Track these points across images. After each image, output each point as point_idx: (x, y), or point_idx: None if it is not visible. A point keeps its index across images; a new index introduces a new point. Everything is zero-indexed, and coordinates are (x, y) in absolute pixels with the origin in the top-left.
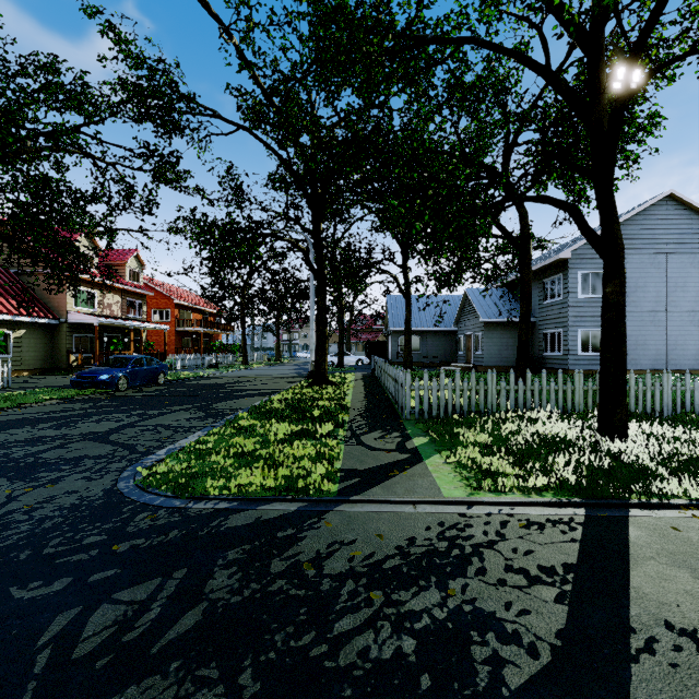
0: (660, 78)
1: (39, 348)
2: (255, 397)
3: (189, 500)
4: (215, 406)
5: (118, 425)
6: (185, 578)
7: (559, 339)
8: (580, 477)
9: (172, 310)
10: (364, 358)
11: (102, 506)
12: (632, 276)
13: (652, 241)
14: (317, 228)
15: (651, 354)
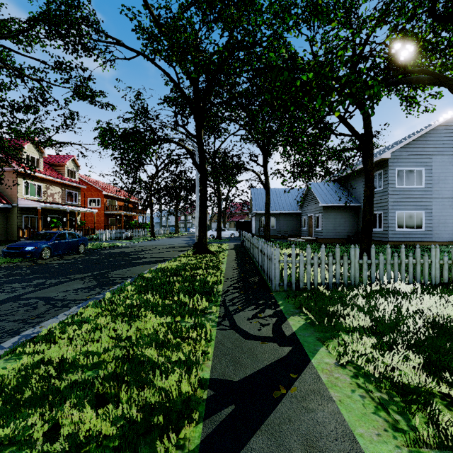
0: None
1: None
2: (148, 264)
3: None
4: (110, 275)
5: (5, 297)
6: None
7: (380, 218)
8: None
9: (101, 199)
10: (235, 232)
11: None
12: (436, 172)
13: (451, 146)
14: (199, 133)
15: (450, 230)
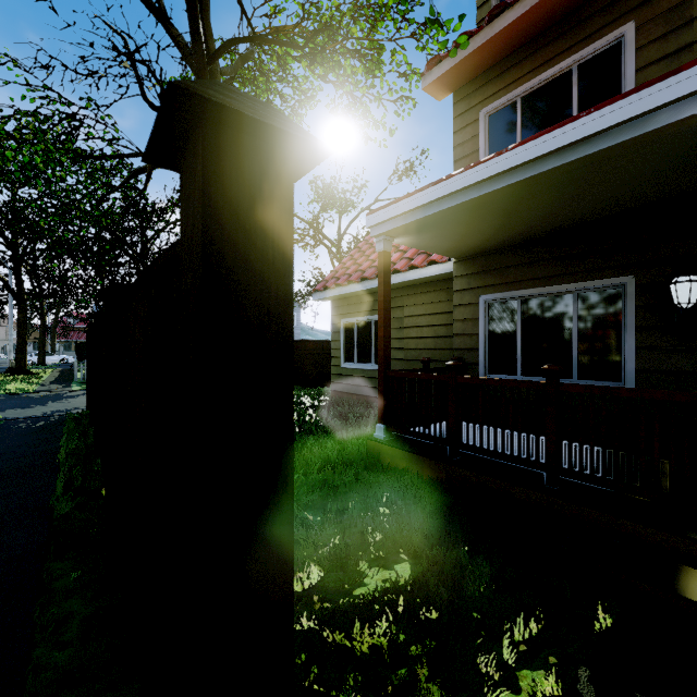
0: None
1: None
2: None
3: None
4: None
5: None
6: None
7: None
8: None
9: None
10: (69, 357)
11: None
12: None
13: None
14: (18, 269)
15: None
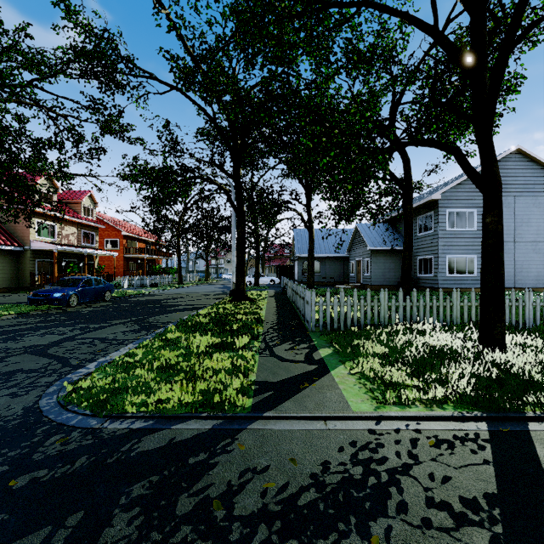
0: (525, 42)
1: (6, 271)
2: (184, 311)
3: (106, 419)
4: (150, 320)
5: (60, 338)
6: (78, 526)
7: (431, 263)
8: (477, 390)
9: (120, 240)
10: (275, 279)
11: (16, 427)
12: None
13: (503, 186)
14: (237, 172)
15: None
